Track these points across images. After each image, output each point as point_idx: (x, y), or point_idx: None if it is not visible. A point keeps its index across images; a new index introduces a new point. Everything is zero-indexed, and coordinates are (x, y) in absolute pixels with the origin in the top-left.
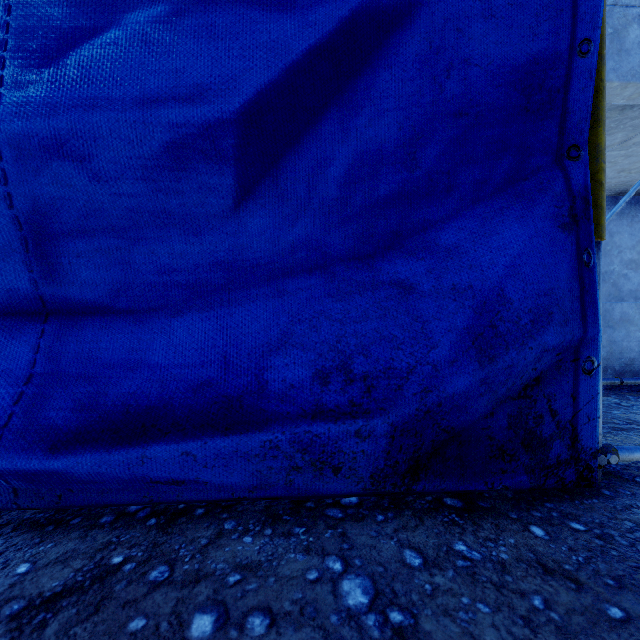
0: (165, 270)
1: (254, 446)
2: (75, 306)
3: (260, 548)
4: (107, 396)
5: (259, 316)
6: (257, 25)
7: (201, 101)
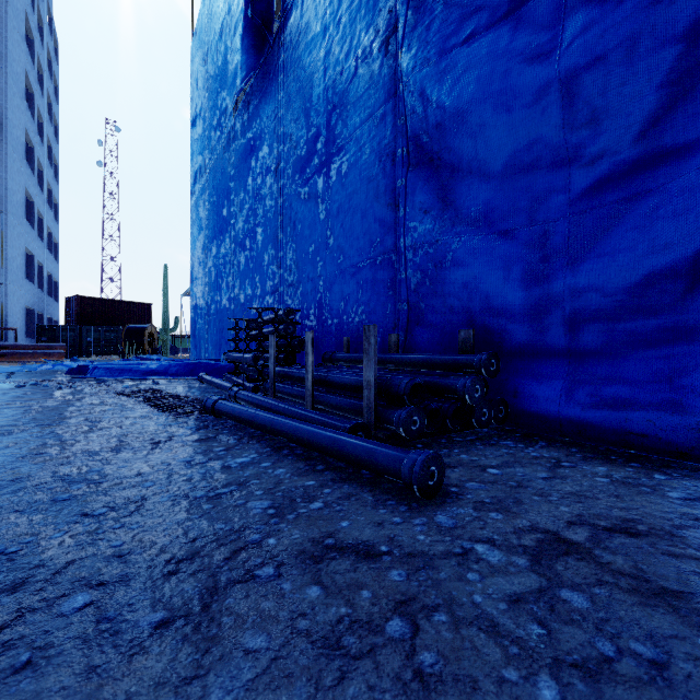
0: (633, 334)
1: (690, 423)
2: (584, 351)
3: (694, 474)
4: (603, 392)
5: (696, 357)
6: (693, 204)
7: (656, 253)
